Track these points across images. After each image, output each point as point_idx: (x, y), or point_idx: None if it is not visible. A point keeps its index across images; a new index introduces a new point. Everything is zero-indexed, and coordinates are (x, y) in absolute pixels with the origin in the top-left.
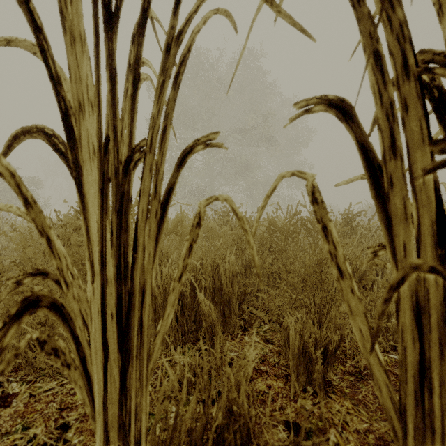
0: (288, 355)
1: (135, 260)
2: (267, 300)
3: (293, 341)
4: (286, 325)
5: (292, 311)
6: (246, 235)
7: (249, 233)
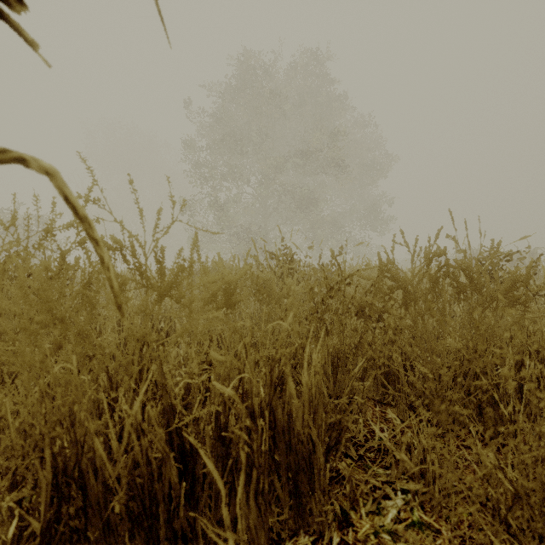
0: None
1: None
2: (386, 441)
3: None
4: None
5: (504, 534)
6: None
7: None
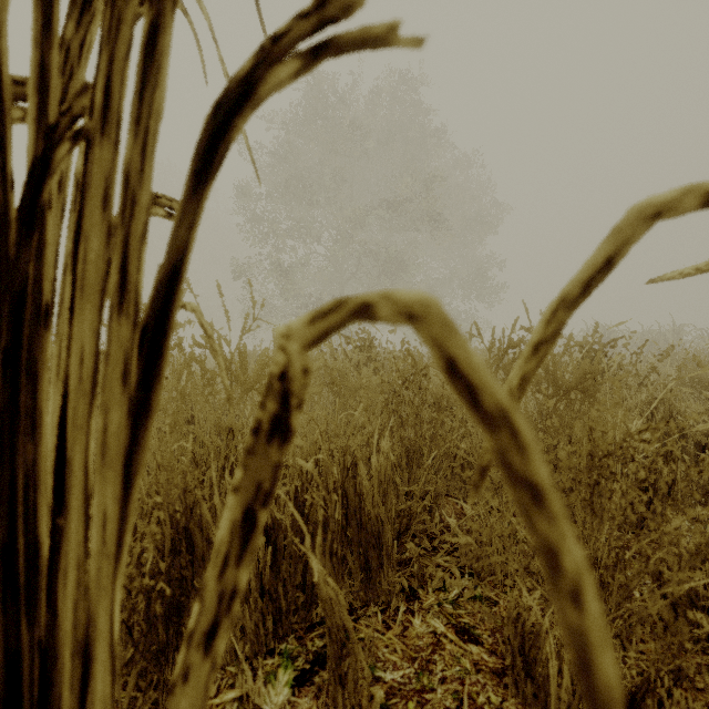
0: (524, 690)
1: (60, 536)
2: (455, 527)
3: (555, 690)
4: (516, 611)
5: (528, 578)
6: (531, 516)
7: (550, 508)
